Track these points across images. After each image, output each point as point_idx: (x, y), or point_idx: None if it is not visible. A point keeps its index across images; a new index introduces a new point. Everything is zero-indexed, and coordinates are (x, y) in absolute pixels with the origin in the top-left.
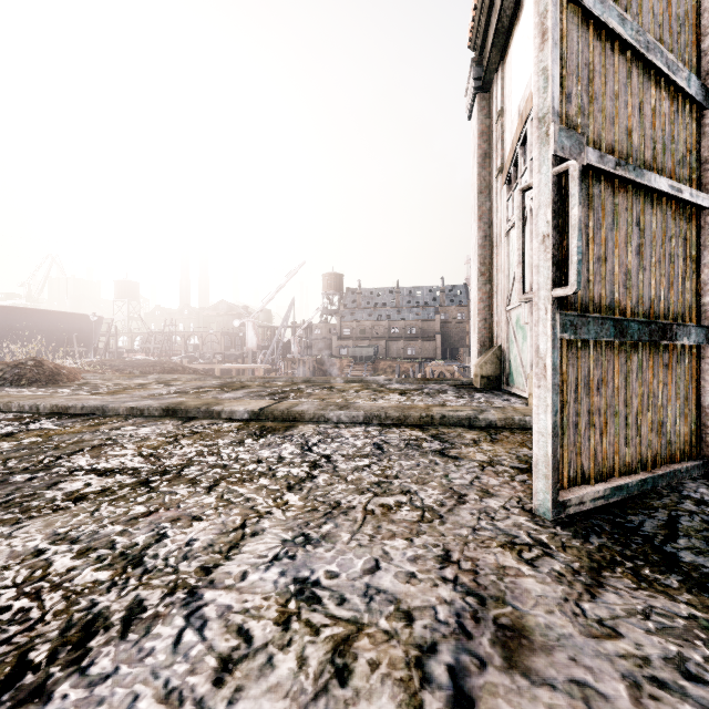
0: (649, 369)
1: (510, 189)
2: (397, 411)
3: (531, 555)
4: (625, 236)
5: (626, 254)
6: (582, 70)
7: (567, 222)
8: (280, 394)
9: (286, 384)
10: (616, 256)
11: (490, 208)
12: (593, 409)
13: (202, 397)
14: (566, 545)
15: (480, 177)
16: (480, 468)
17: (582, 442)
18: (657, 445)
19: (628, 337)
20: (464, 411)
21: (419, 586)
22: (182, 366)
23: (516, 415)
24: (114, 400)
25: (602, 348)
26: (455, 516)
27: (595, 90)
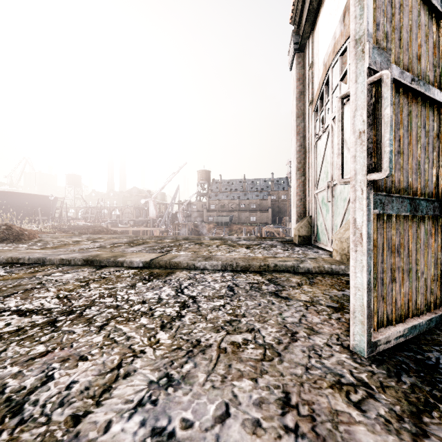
0: (432, 235)
1: (317, 114)
2: (244, 261)
3: (357, 397)
4: (416, 135)
5: (416, 149)
6: (386, 6)
7: (376, 122)
8: (167, 248)
9: (172, 241)
10: (410, 150)
11: (304, 127)
12: (394, 267)
13: (114, 250)
14: (384, 385)
15: (297, 107)
16: (304, 307)
17: (386, 293)
18: (437, 292)
19: (419, 212)
20: (290, 261)
21: (264, 438)
22: (106, 228)
23: (326, 265)
24: (52, 253)
25: (400, 220)
26: (290, 354)
27: (396, 22)
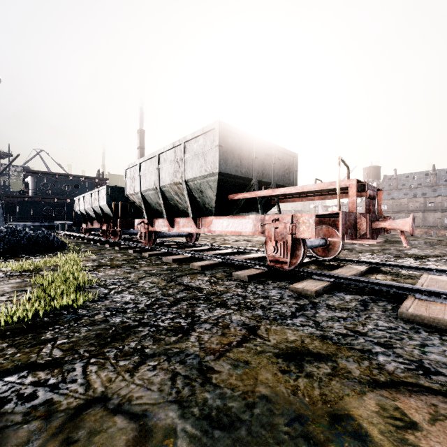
0: None
1: None
2: (436, 241)
3: None
4: None
5: None
6: None
7: None
8: None
9: None
10: None
11: None
12: None
13: None
14: None
15: None
16: None
17: None
18: None
19: None
20: None
21: (441, 252)
22: None
23: None
24: None
25: None
26: None
27: None
